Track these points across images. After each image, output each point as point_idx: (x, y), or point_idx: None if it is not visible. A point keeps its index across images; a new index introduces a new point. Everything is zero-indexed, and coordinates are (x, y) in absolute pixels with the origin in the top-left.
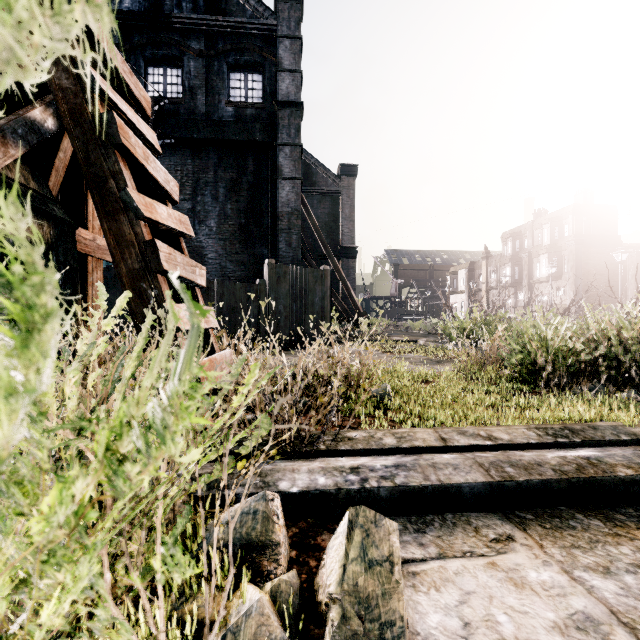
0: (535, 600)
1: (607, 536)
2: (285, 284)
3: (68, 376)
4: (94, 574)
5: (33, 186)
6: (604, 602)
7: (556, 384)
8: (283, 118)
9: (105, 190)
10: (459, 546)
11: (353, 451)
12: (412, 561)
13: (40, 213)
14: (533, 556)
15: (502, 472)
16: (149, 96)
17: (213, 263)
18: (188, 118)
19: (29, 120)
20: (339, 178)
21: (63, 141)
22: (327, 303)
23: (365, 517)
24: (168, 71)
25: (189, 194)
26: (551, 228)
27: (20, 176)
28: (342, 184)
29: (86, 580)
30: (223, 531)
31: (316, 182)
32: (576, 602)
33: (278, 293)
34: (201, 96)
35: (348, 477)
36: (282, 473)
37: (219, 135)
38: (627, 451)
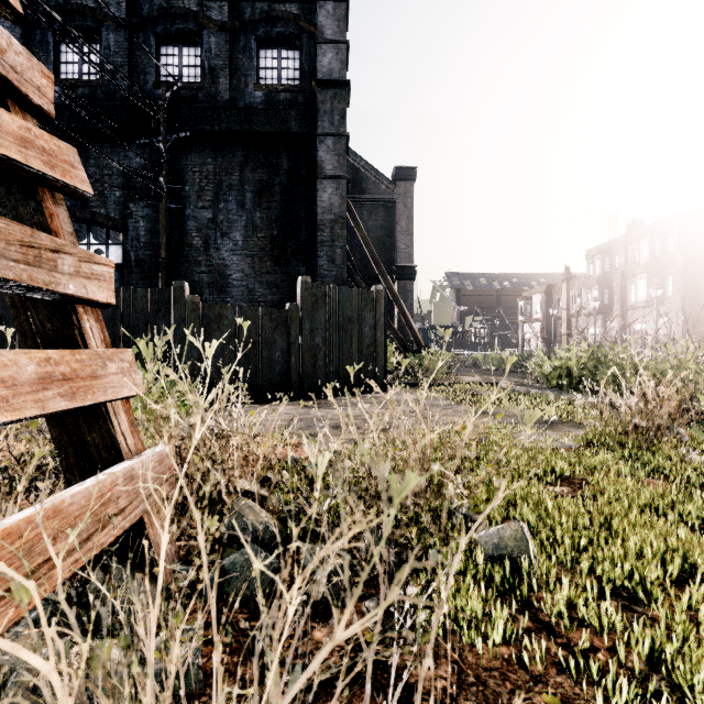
0: None
1: None
2: (324, 310)
3: None
4: None
5: None
6: None
7: None
8: (324, 102)
9: None
10: None
11: None
12: None
13: None
14: None
15: None
16: (161, 81)
17: (239, 285)
18: (208, 106)
19: None
20: (394, 184)
21: None
22: (380, 334)
23: None
24: (184, 50)
25: (209, 200)
26: (651, 242)
27: None
28: (398, 191)
29: None
30: None
31: (366, 189)
32: None
33: (315, 321)
34: (224, 79)
35: None
36: None
37: (245, 126)
38: None
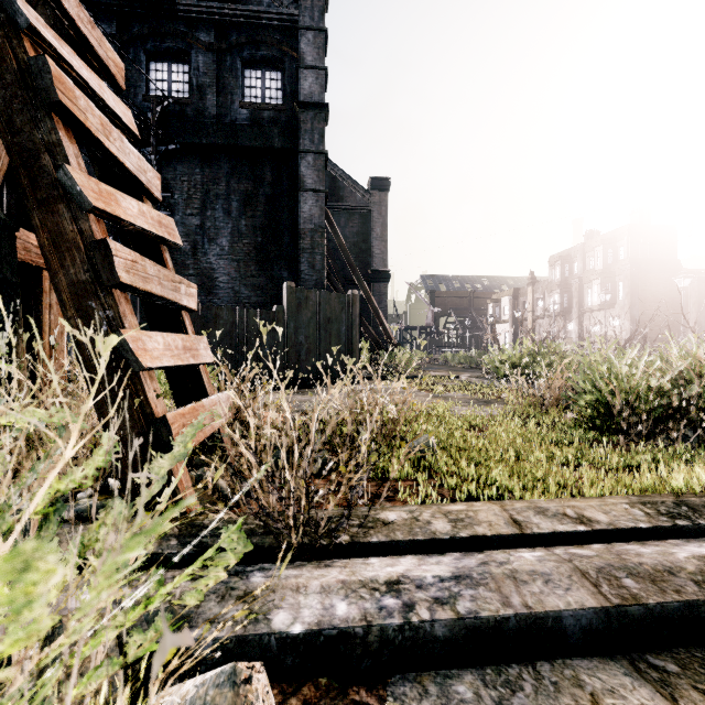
0: None
1: None
2: (307, 311)
3: None
4: None
5: None
6: None
7: (638, 433)
8: (305, 122)
9: (36, 169)
10: None
11: (389, 544)
12: None
13: None
14: None
15: (619, 588)
16: (151, 95)
17: (225, 287)
18: (196, 121)
19: None
20: (369, 193)
21: None
22: (356, 333)
23: None
24: (173, 67)
25: (197, 208)
26: (604, 251)
27: None
28: (373, 200)
29: None
30: None
31: (343, 197)
32: None
33: (299, 321)
34: (211, 96)
35: (383, 601)
36: (280, 594)
37: (232, 141)
38: None
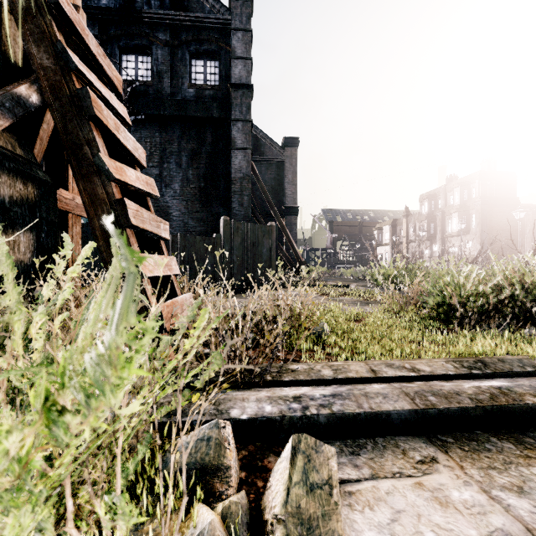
0: (458, 518)
1: (519, 458)
2: (238, 238)
3: (34, 319)
4: (42, 518)
5: (19, 152)
6: (520, 520)
7: (468, 322)
8: (236, 98)
9: (81, 155)
10: (389, 467)
11: (295, 381)
12: (348, 481)
13: (25, 175)
14: (455, 476)
15: (425, 400)
16: (123, 79)
17: (177, 220)
18: (156, 98)
19: (15, 95)
20: (283, 149)
21: (46, 114)
22: (273, 254)
23: (307, 444)
24: (139, 58)
25: (157, 162)
26: (461, 191)
27: (8, 143)
28: (286, 154)
29: (29, 529)
30: (180, 456)
31: (264, 152)
32: (495, 520)
33: (232, 245)
34: (167, 79)
35: (291, 405)
36: (233, 402)
37: (182, 112)
38: (533, 381)
